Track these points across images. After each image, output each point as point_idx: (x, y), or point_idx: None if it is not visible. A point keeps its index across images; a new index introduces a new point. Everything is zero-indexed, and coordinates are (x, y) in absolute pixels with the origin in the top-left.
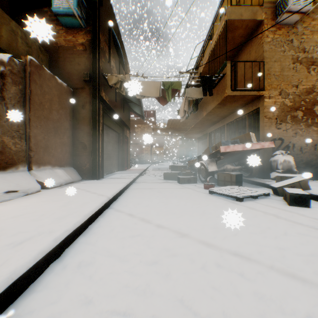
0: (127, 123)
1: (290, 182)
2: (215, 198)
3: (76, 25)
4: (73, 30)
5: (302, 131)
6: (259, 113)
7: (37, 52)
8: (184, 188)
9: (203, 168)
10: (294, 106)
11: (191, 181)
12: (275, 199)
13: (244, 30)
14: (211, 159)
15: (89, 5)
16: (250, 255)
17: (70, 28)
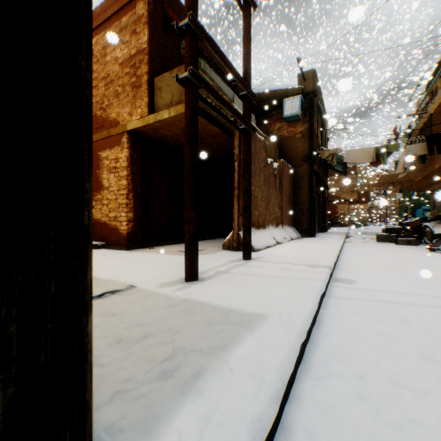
0: (325, 182)
1: None
2: (432, 253)
3: (296, 119)
4: (293, 123)
5: None
6: None
7: (277, 150)
8: (401, 247)
9: (427, 230)
10: None
11: (410, 243)
12: None
13: None
14: (437, 221)
15: (306, 100)
16: (435, 265)
17: (291, 122)
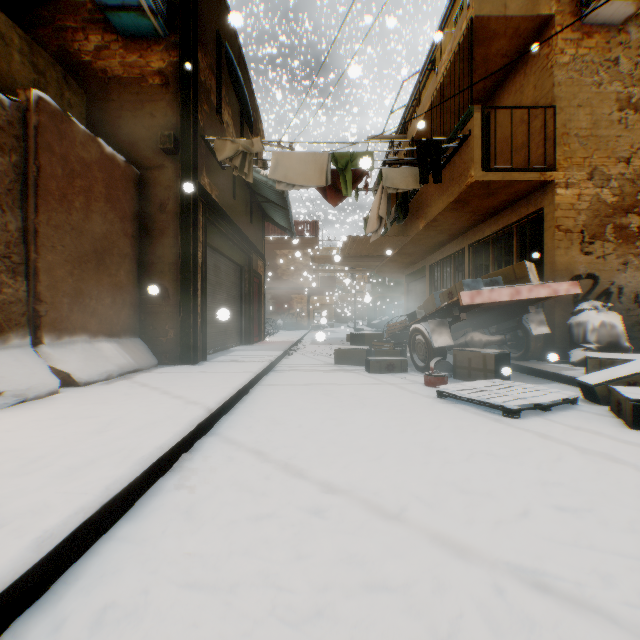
0: (259, 245)
1: (625, 372)
2: (453, 408)
3: (146, 31)
4: (140, 43)
5: (639, 259)
6: (542, 219)
7: (59, 86)
8: (381, 384)
9: (422, 340)
10: (621, 204)
11: (394, 368)
12: (592, 413)
13: (510, 41)
14: (440, 320)
15: None
16: (579, 588)
17: (135, 38)
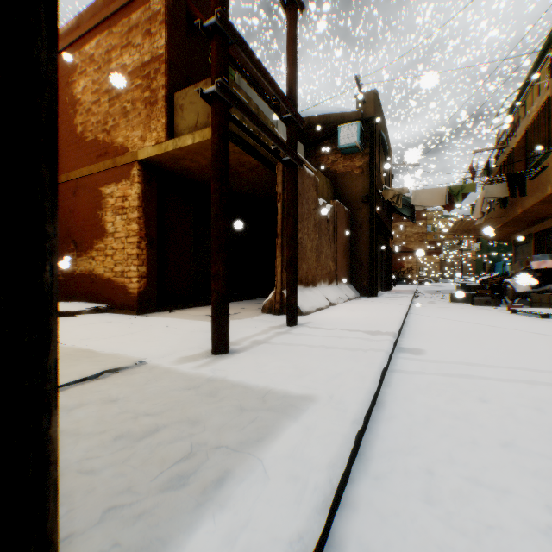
0: (390, 229)
1: None
2: (515, 315)
3: (354, 151)
4: (350, 155)
5: None
6: None
7: (330, 189)
8: (479, 308)
9: (509, 288)
10: None
11: (489, 303)
12: None
13: None
14: None
15: (366, 128)
16: (518, 329)
17: (348, 154)
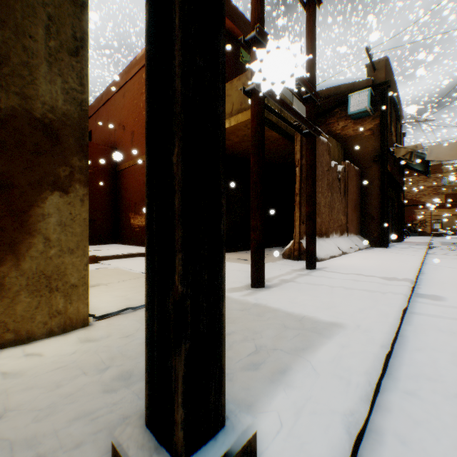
0: (400, 184)
1: None
2: None
3: (364, 115)
4: (360, 119)
5: None
6: None
7: (341, 152)
8: None
9: None
10: None
11: None
12: None
13: None
14: None
15: (376, 93)
16: None
17: (357, 118)
